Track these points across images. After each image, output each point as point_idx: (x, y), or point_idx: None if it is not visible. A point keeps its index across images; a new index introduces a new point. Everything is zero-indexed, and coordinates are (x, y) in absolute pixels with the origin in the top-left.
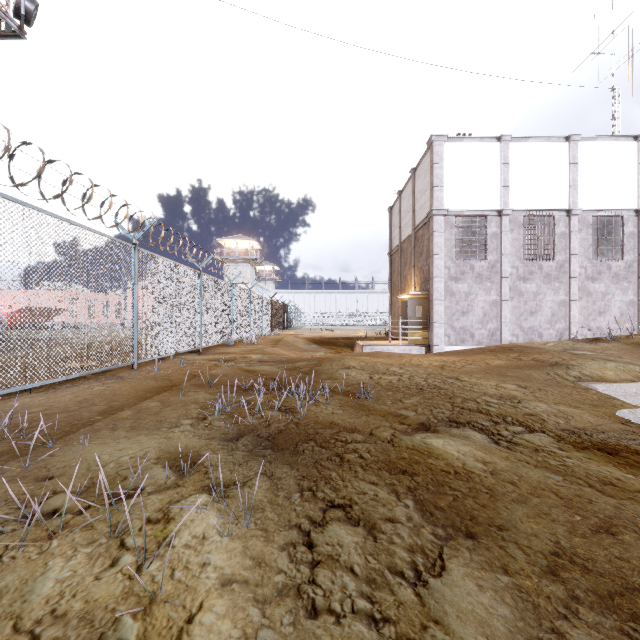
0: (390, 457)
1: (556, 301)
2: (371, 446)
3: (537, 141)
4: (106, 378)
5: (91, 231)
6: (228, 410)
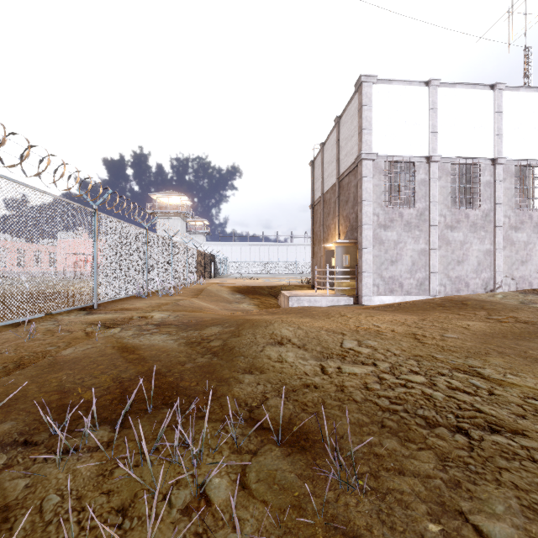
0: None
1: (482, 250)
2: None
3: (464, 88)
4: None
5: None
6: None
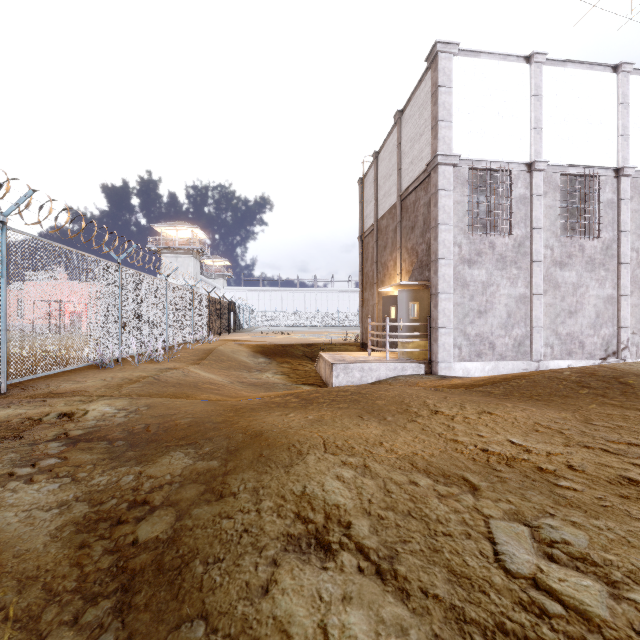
0: None
1: (601, 296)
2: None
3: (577, 68)
4: None
5: None
6: None
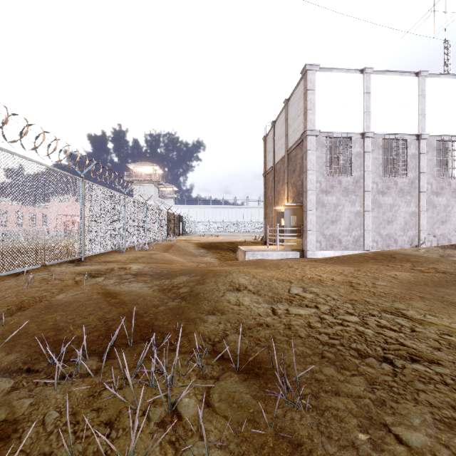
0: None
1: (408, 212)
2: None
3: (393, 75)
4: None
5: None
6: None
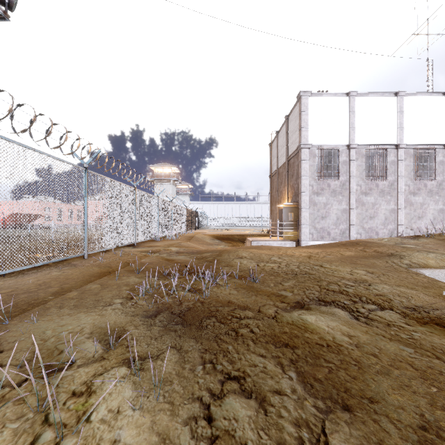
0: (275, 332)
1: (388, 209)
2: (259, 322)
3: (375, 96)
4: (63, 265)
5: (52, 157)
6: (150, 291)
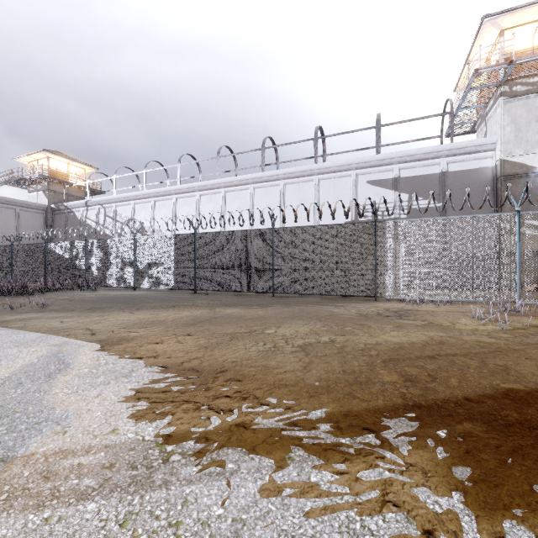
0: None
1: None
2: None
3: None
4: None
5: None
6: None
